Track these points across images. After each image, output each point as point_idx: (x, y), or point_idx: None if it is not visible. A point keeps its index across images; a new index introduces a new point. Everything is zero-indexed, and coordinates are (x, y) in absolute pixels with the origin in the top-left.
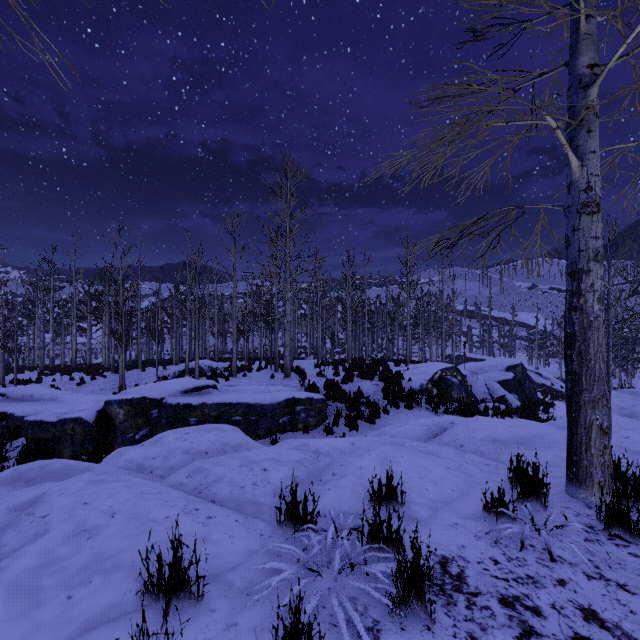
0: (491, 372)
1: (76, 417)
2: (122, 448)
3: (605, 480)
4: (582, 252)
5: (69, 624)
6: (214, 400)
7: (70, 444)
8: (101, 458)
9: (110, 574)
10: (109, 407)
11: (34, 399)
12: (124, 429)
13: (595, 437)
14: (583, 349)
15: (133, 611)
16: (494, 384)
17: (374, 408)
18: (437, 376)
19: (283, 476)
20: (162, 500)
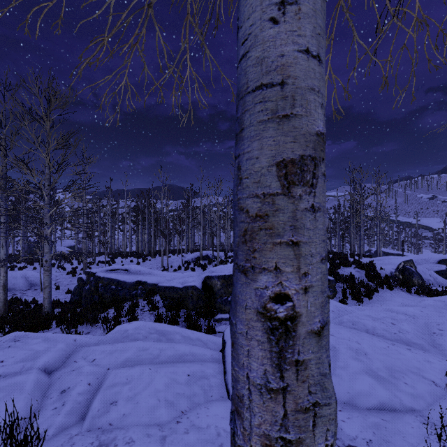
0: (425, 264)
1: (193, 285)
2: None
3: None
4: None
5: (425, 396)
6: None
7: (191, 301)
8: (213, 311)
9: (406, 374)
10: (211, 280)
11: (141, 273)
12: (221, 294)
13: None
14: None
15: (446, 394)
16: (434, 273)
17: (369, 287)
18: (401, 266)
19: (410, 328)
20: (367, 337)
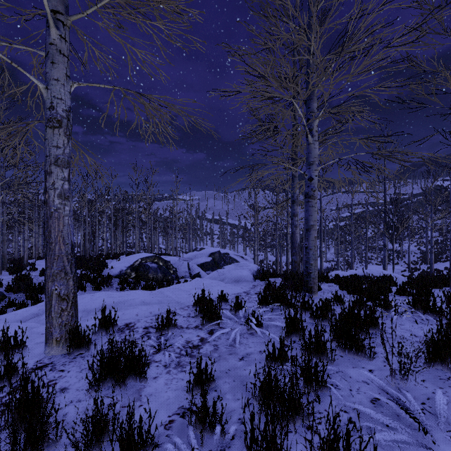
0: (199, 258)
1: None
2: None
3: (62, 336)
4: (48, 157)
5: None
6: None
7: None
8: None
9: None
10: None
11: None
12: None
13: (55, 303)
14: (48, 234)
15: None
16: (194, 265)
17: None
18: (137, 263)
19: None
20: None
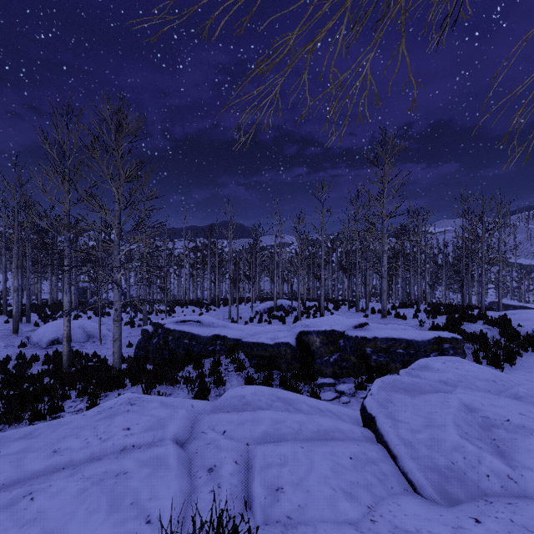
0: None
1: (285, 342)
2: (404, 370)
3: None
4: None
5: None
6: (382, 335)
7: (284, 361)
8: (313, 374)
9: None
10: (308, 336)
11: (214, 325)
12: (320, 353)
13: None
14: None
15: None
16: None
17: (509, 350)
18: None
19: None
20: None
